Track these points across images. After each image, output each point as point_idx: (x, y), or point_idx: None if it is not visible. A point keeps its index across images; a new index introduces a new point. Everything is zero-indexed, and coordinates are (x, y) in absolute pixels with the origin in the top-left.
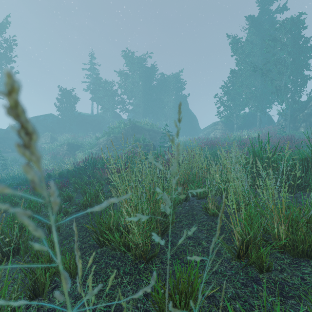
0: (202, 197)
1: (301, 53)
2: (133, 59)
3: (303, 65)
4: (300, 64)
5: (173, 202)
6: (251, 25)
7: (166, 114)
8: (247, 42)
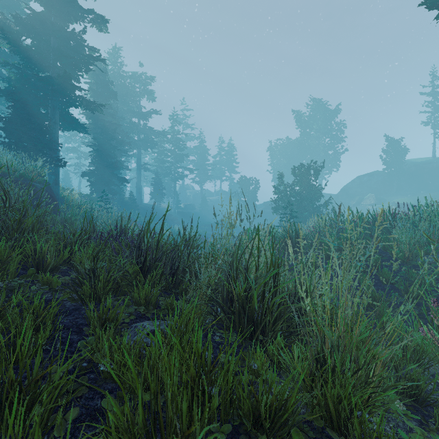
0: None
1: None
2: None
3: None
4: None
5: None
6: None
7: None
8: None
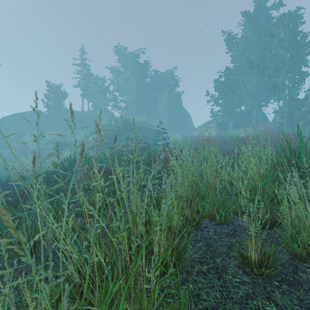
0: (222, 222)
1: (298, 50)
2: (125, 54)
3: (301, 62)
4: (297, 60)
5: (179, 241)
6: (247, 20)
7: (160, 112)
8: (243, 38)
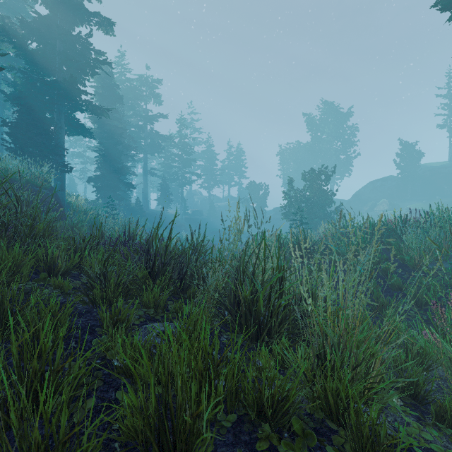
0: None
1: None
2: None
3: None
4: None
5: None
6: None
7: None
8: None
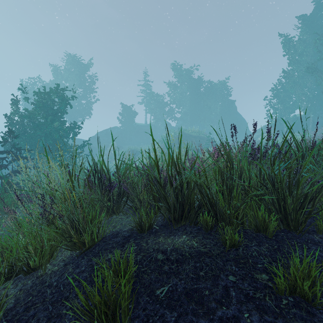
0: None
1: None
2: (181, 71)
3: None
4: None
5: None
6: (302, 25)
7: (213, 120)
8: (298, 43)
